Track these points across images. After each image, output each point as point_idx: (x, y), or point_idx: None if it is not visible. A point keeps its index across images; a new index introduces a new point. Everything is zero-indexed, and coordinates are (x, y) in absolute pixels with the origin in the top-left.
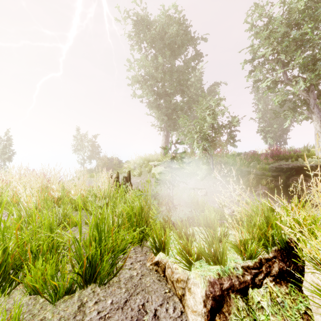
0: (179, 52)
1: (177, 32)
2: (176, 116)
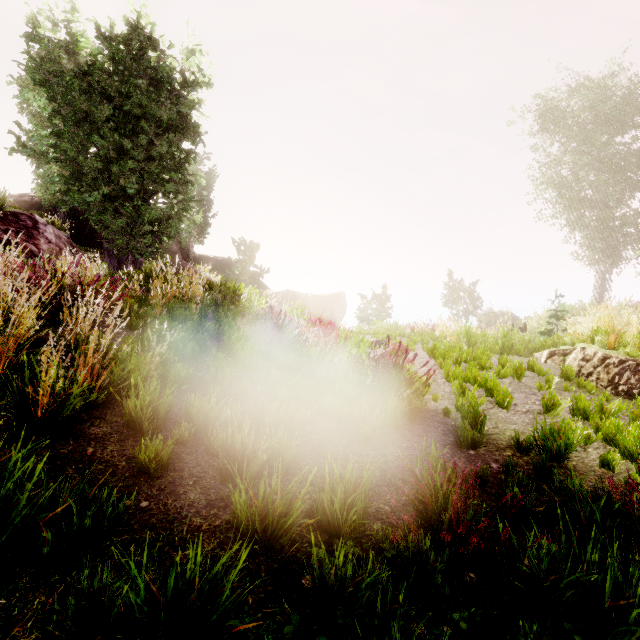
0: (631, 125)
1: (624, 99)
2: (624, 239)
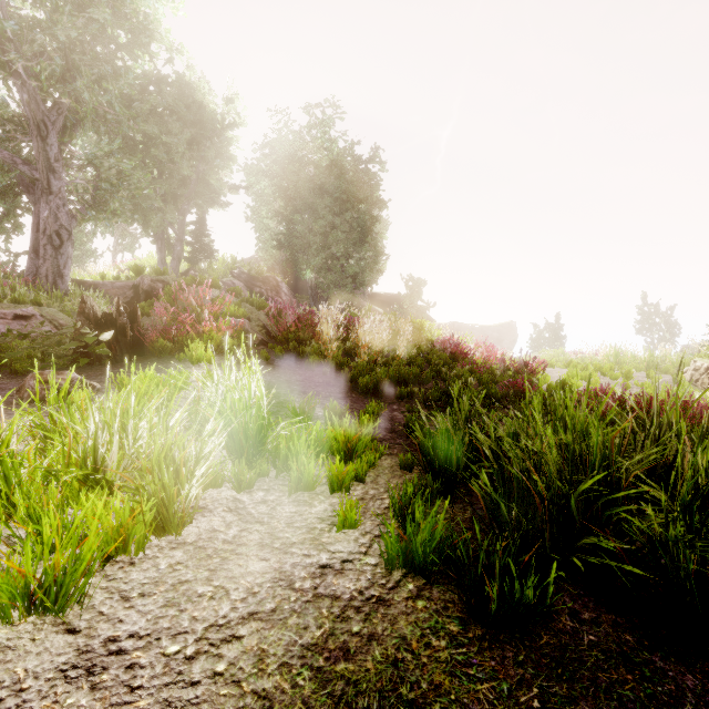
0: None
1: None
2: None
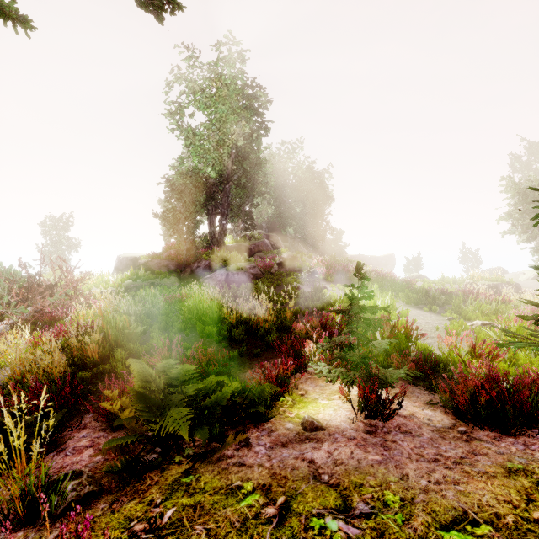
0: None
1: None
2: None
